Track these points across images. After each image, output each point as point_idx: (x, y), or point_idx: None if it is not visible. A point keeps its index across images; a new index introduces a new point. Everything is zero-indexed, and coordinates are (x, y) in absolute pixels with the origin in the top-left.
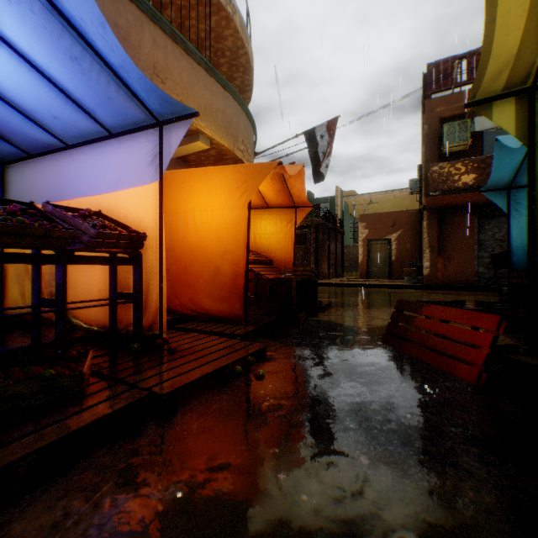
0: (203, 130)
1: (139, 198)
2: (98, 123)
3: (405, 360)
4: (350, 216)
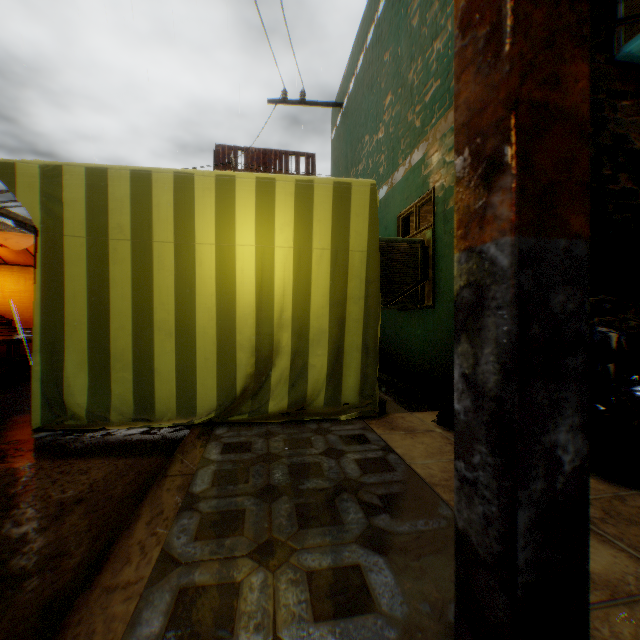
0: None
1: None
2: None
3: None
4: None
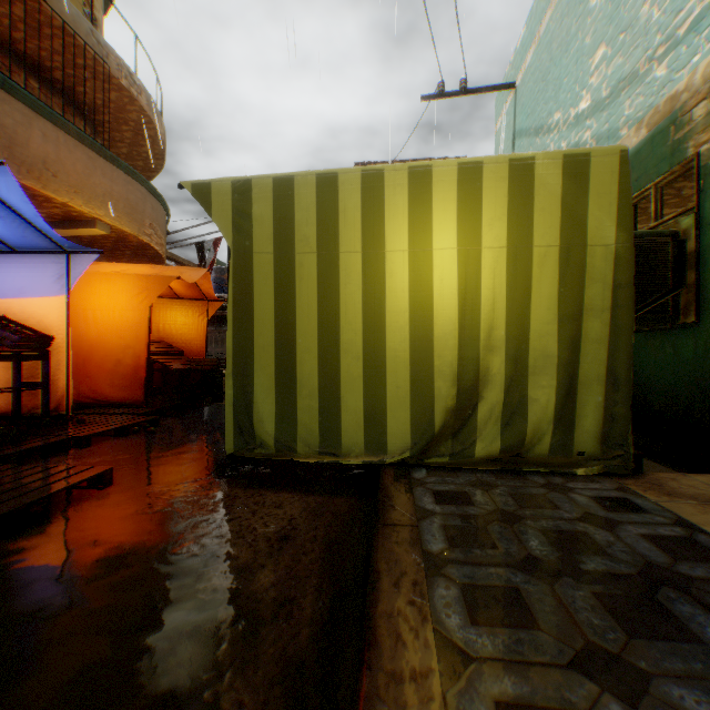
0: (102, 218)
1: (47, 307)
2: (6, 244)
3: None
4: None
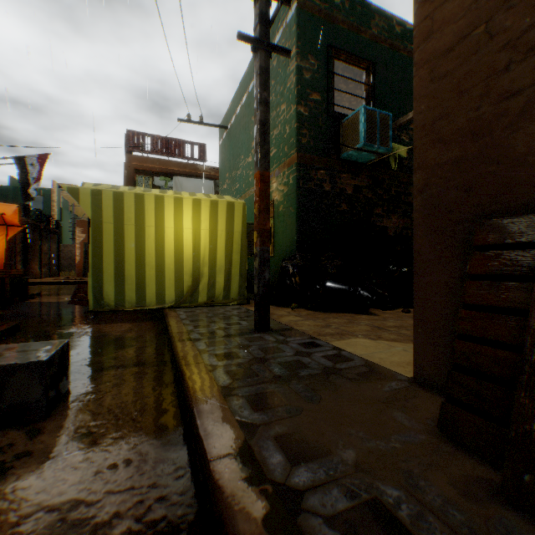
0: None
1: None
2: None
3: (77, 306)
4: (71, 213)
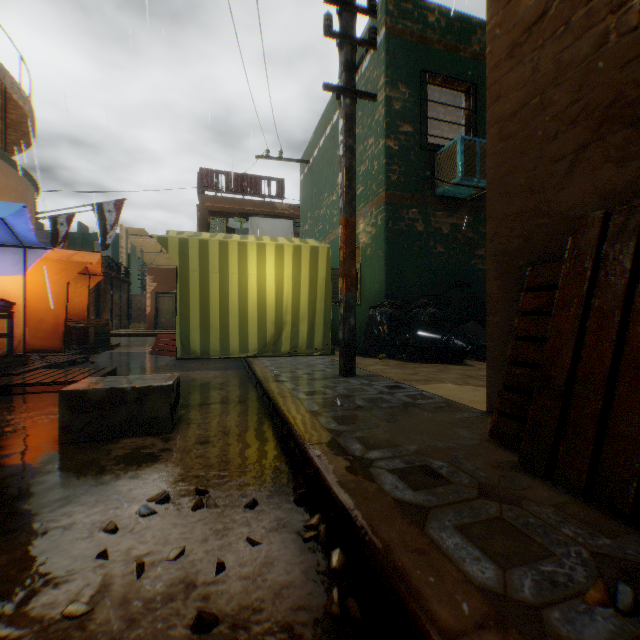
0: None
1: (7, 282)
2: None
3: (158, 356)
4: (138, 260)
